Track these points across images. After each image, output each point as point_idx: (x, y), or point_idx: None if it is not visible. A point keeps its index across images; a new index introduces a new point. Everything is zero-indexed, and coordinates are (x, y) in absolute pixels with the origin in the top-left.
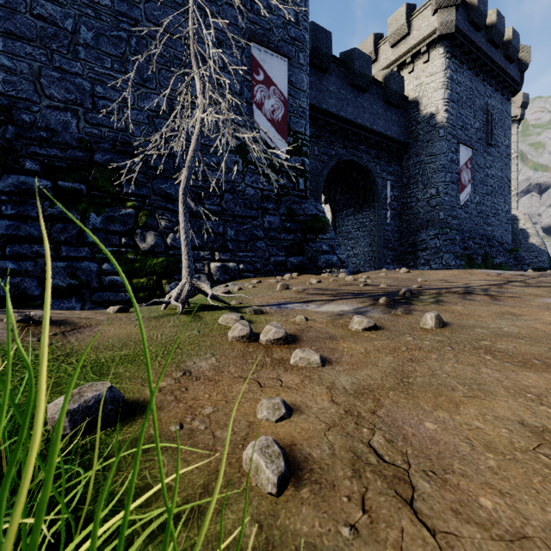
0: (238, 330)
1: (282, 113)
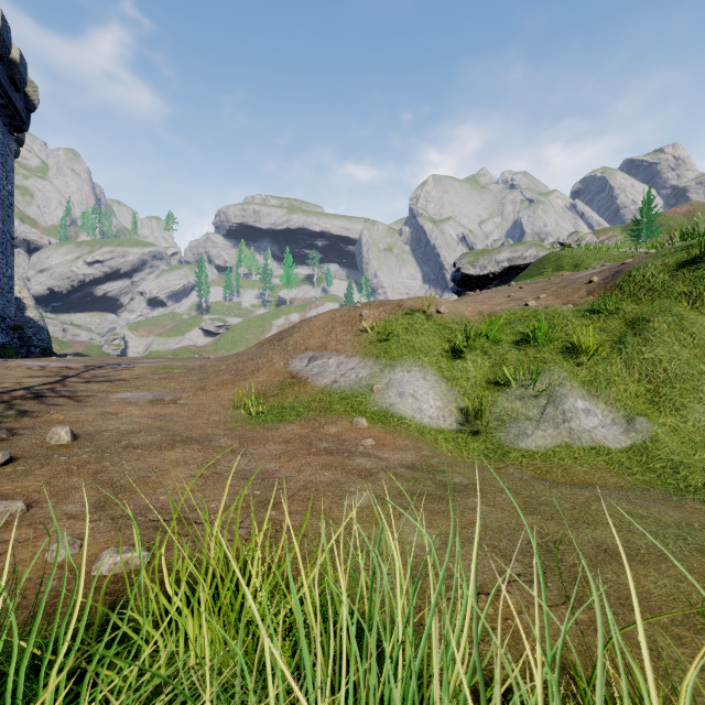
0: None
1: None
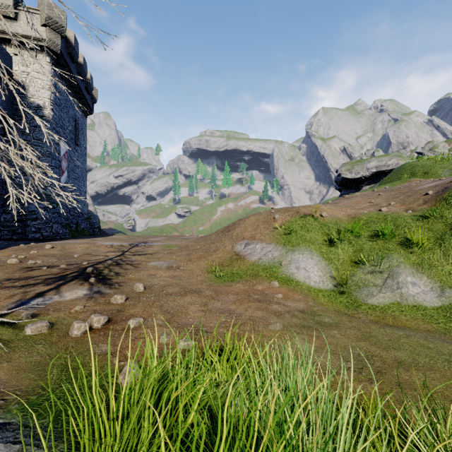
0: (84, 327)
1: None
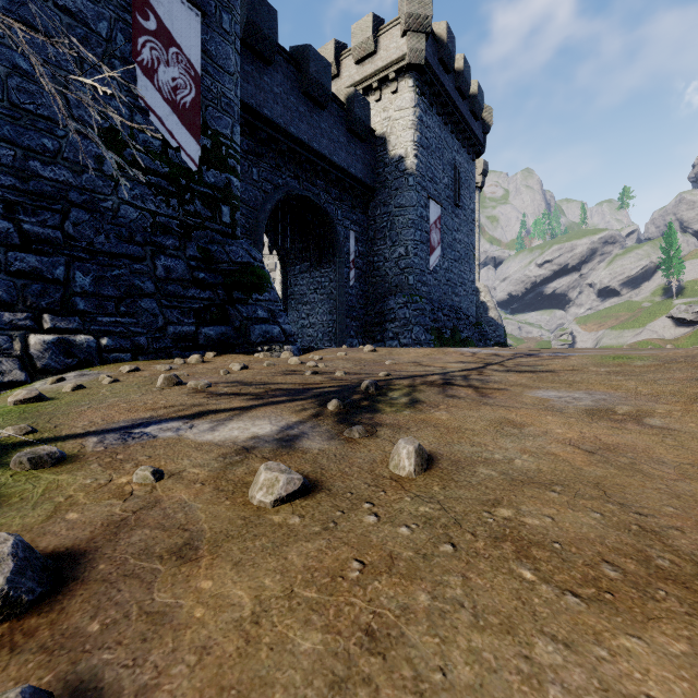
0: None
1: (193, 96)
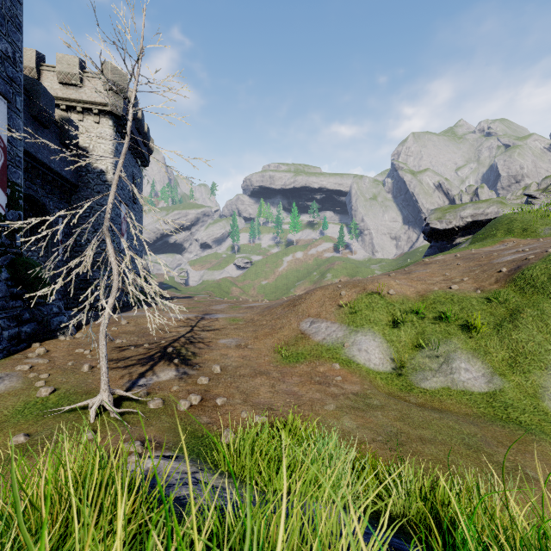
0: (188, 404)
1: (3, 161)
